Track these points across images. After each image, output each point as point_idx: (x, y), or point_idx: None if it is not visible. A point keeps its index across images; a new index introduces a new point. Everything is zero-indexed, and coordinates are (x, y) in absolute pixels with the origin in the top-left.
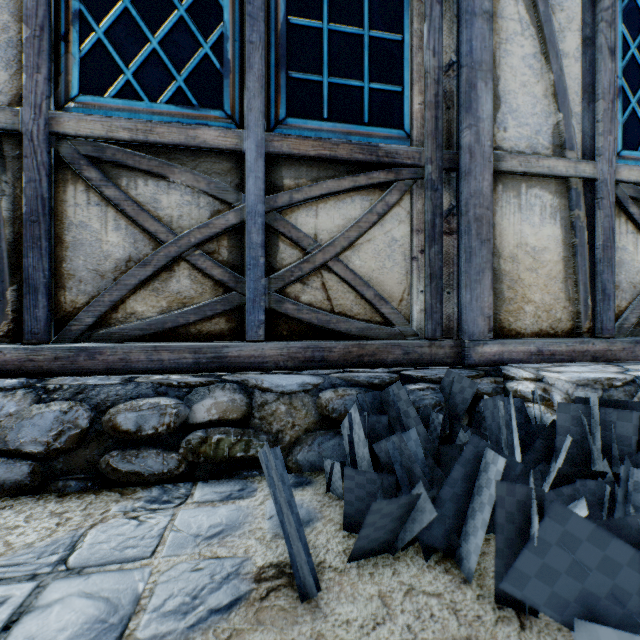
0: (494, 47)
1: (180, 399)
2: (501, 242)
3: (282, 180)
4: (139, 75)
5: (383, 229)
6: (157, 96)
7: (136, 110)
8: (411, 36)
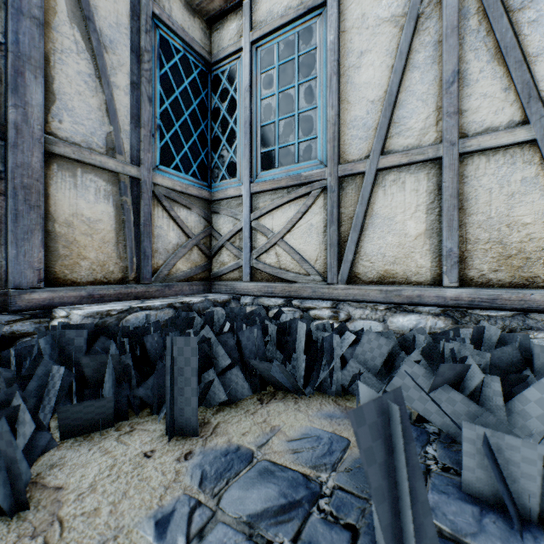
0: (49, 51)
1: None
2: (57, 210)
3: None
4: None
5: None
6: None
7: None
8: None
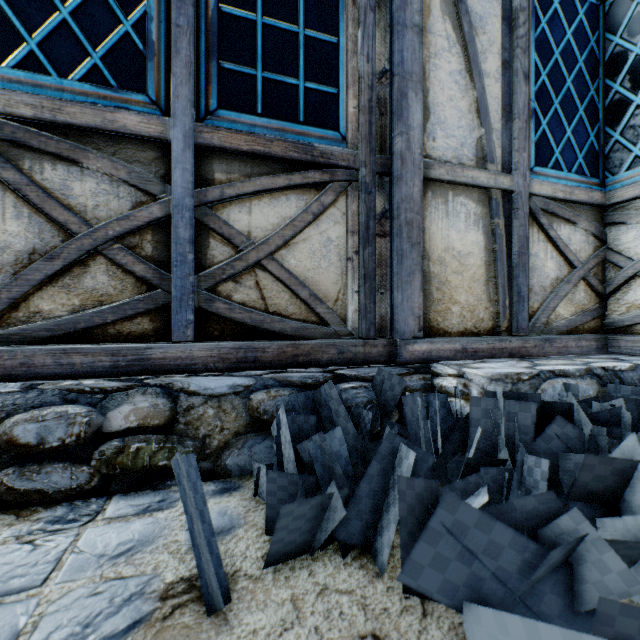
0: (424, 60)
1: (93, 406)
2: (430, 246)
3: (213, 174)
4: (46, 46)
5: (319, 229)
6: (68, 72)
7: (42, 85)
8: (346, 40)
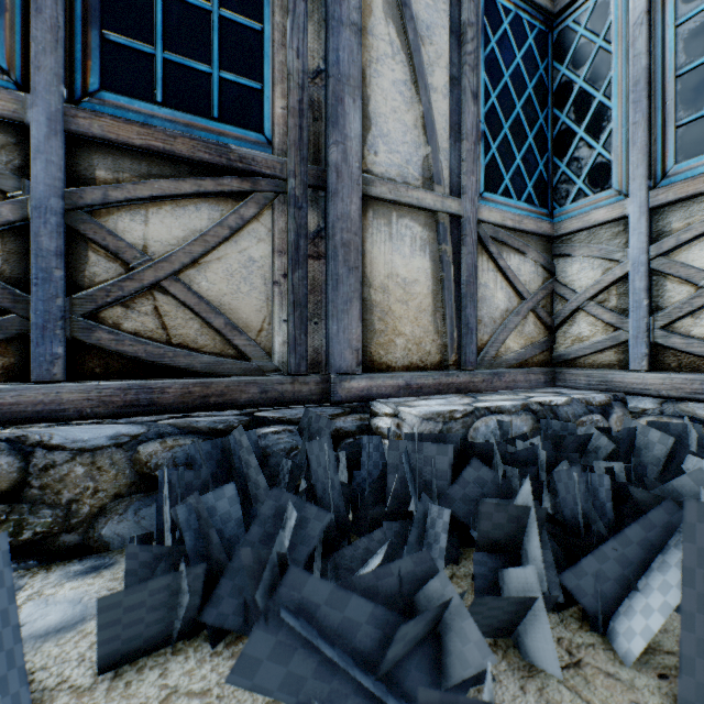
0: (365, 64)
1: None
2: (372, 271)
3: (94, 171)
4: None
5: (238, 246)
6: None
7: None
8: (272, 29)
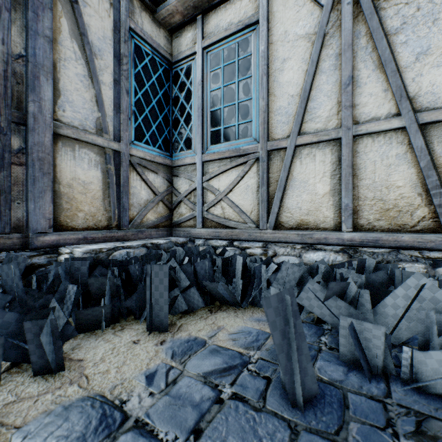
0: (56, 60)
1: None
2: (61, 175)
3: None
4: None
5: None
6: None
7: None
8: None
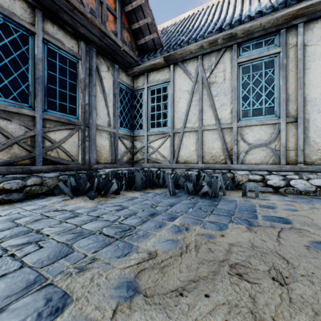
0: (96, 102)
1: (22, 180)
2: (98, 144)
3: (46, 125)
4: (1, 90)
5: (72, 139)
6: (7, 97)
7: None
8: (79, 95)
